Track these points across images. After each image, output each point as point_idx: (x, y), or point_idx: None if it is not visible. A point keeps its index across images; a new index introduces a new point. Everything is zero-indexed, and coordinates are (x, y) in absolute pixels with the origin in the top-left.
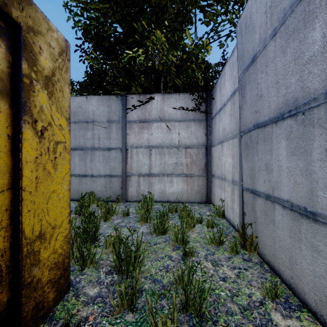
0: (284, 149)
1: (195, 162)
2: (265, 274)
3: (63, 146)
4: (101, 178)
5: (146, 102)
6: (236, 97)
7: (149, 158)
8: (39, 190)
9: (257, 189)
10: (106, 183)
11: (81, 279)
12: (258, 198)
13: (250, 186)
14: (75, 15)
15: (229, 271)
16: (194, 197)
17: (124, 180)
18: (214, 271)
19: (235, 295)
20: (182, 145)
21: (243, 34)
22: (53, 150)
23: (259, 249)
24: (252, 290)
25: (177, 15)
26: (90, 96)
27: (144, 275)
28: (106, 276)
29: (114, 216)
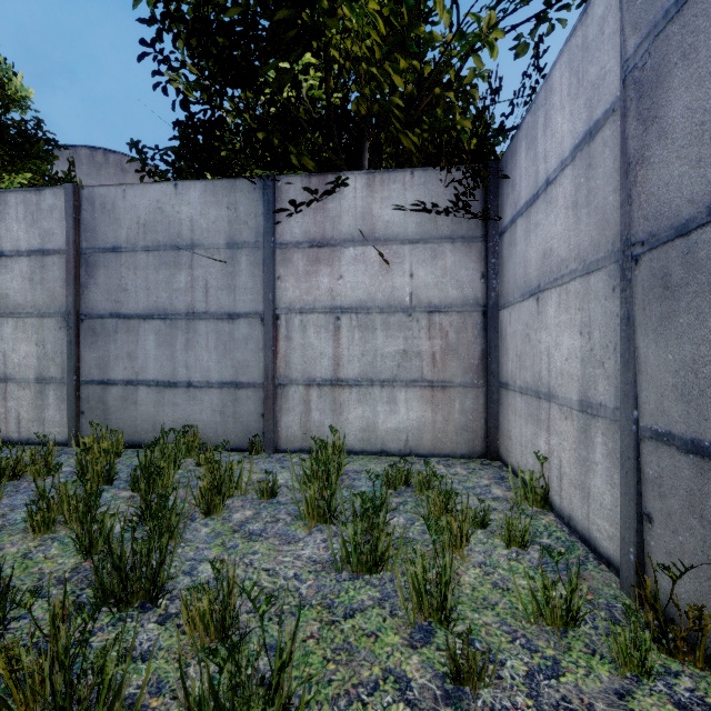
0: None
1: (455, 349)
2: None
3: None
4: (213, 389)
5: (327, 193)
6: (600, 143)
7: (335, 340)
8: None
9: None
10: (224, 404)
11: None
12: None
13: (680, 426)
14: None
15: None
16: (453, 442)
17: (271, 395)
18: None
19: None
20: (419, 306)
21: None
22: None
23: None
24: None
25: None
26: (185, 183)
27: None
28: None
29: (235, 499)
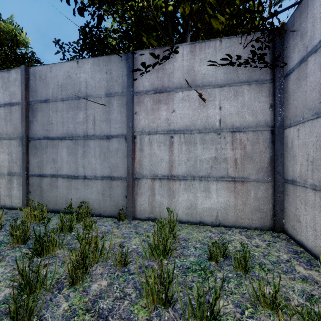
0: None
1: (250, 156)
2: None
3: None
4: (98, 180)
5: (165, 58)
6: None
7: (170, 150)
8: None
9: None
10: (104, 189)
11: None
12: None
13: None
14: None
15: None
16: (249, 218)
17: (131, 184)
18: None
19: None
20: (225, 128)
21: None
22: None
23: None
24: None
25: None
26: (82, 60)
27: None
28: None
29: (98, 264)
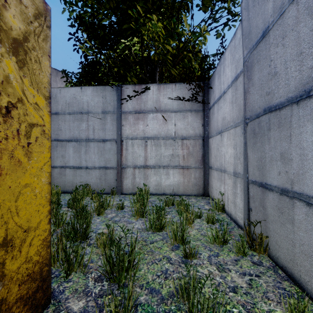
0: (311, 134)
1: (192, 153)
2: (282, 282)
3: (41, 130)
4: (96, 170)
5: (142, 92)
6: (239, 82)
7: (145, 150)
8: (3, 184)
9: (269, 182)
10: (101, 175)
11: (65, 287)
12: (269, 192)
13: (258, 178)
14: (69, 4)
15: (238, 278)
16: (191, 190)
17: (119, 172)
18: (221, 278)
19: (251, 312)
20: (178, 137)
21: (251, 8)
22: (26, 134)
23: (270, 250)
24: (271, 306)
25: (174, 0)
26: (85, 87)
27: (140, 282)
28: (94, 284)
29: (108, 210)
